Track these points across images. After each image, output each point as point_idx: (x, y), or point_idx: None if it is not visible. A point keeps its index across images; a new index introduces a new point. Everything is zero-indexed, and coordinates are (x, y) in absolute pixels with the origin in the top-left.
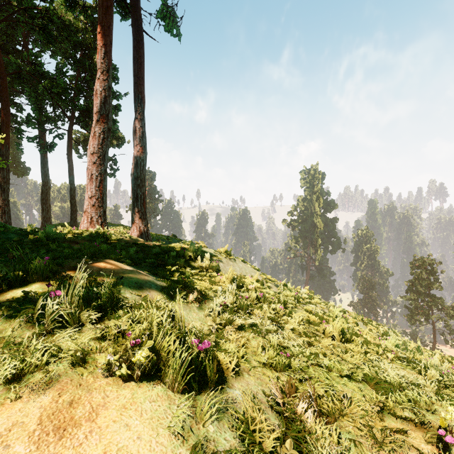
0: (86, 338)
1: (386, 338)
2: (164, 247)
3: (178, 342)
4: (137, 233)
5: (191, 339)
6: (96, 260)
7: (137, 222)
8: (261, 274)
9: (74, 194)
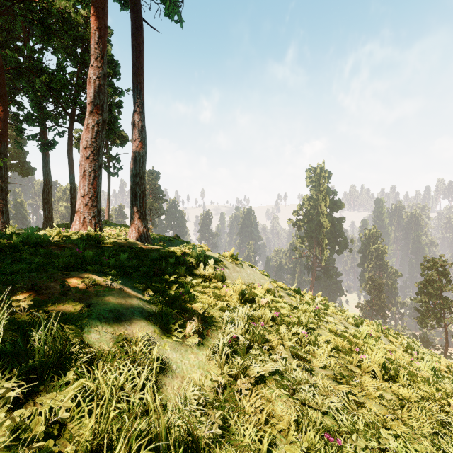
0: None
1: (411, 353)
2: (162, 251)
3: None
4: (135, 235)
5: None
6: (68, 275)
7: (136, 223)
8: (271, 281)
9: (74, 194)
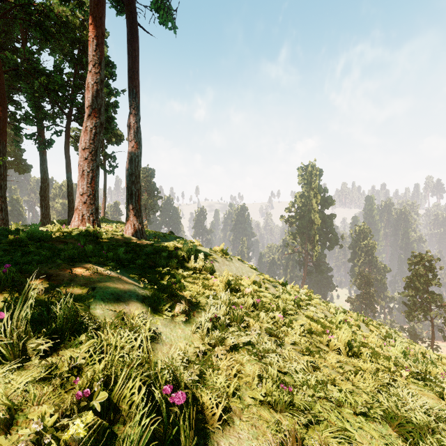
0: (24, 382)
1: (389, 341)
2: (156, 246)
3: (143, 392)
4: (131, 231)
5: (157, 394)
6: (73, 265)
7: (131, 219)
8: (258, 274)
9: (71, 191)
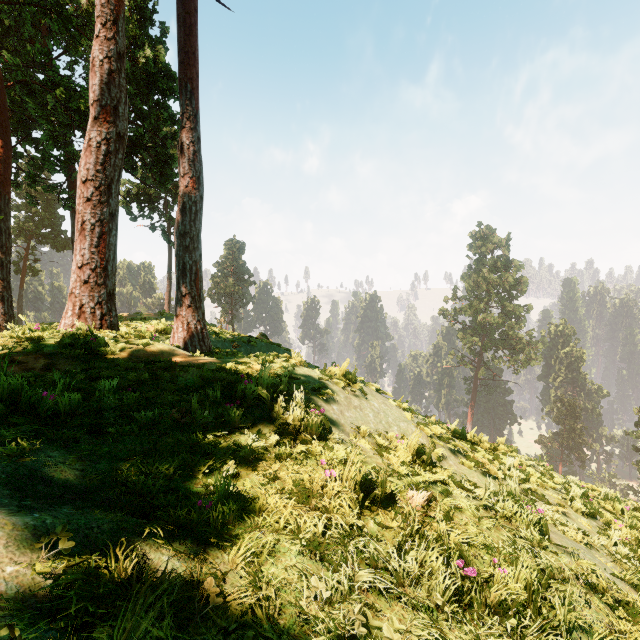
0: None
1: None
2: (208, 369)
3: None
4: (183, 334)
5: None
6: None
7: (183, 314)
8: (419, 423)
9: None
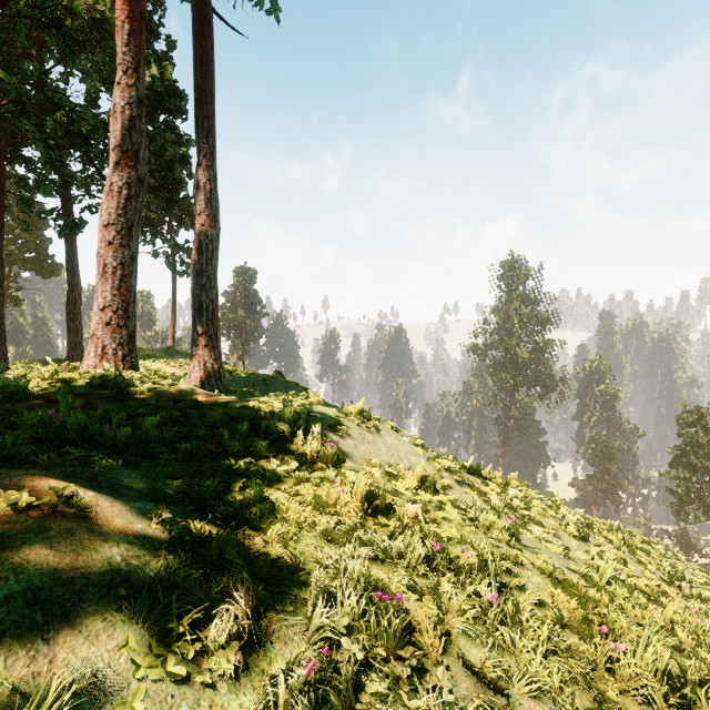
0: None
1: (679, 585)
2: (233, 407)
3: None
4: (200, 374)
5: None
6: None
7: (200, 353)
8: (429, 457)
9: None
